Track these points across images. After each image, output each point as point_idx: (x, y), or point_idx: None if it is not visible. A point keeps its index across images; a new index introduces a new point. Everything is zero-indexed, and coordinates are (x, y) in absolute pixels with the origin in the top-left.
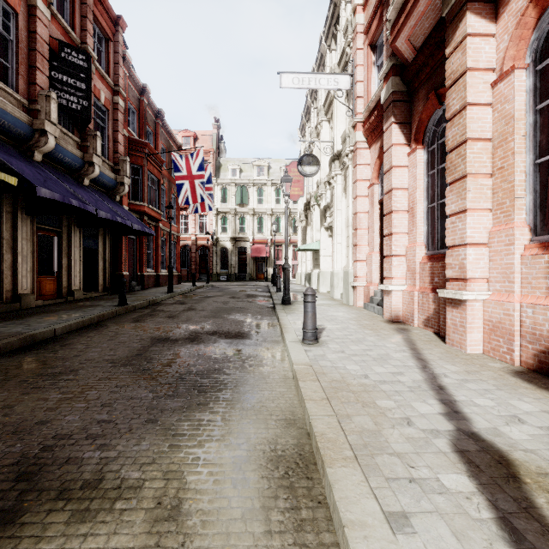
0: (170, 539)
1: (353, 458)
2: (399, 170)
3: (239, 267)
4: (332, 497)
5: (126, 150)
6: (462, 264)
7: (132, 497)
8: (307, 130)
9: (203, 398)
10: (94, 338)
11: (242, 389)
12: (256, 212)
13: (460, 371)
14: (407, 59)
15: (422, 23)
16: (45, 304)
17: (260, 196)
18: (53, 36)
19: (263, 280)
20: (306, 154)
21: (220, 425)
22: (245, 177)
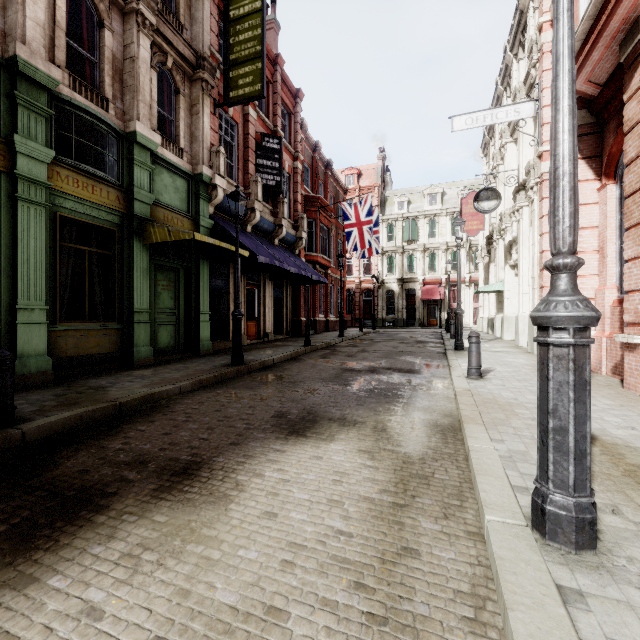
0: (383, 435)
1: (482, 424)
2: (586, 208)
3: (407, 311)
4: (464, 433)
5: (303, 207)
6: (636, 309)
7: (362, 424)
8: (490, 149)
9: (388, 400)
10: (301, 366)
11: (414, 399)
12: (427, 248)
13: (614, 404)
14: (592, 94)
15: (601, 66)
16: (251, 343)
17: (432, 228)
18: (257, 130)
19: (436, 327)
20: (484, 189)
21: (401, 411)
22: (414, 209)
